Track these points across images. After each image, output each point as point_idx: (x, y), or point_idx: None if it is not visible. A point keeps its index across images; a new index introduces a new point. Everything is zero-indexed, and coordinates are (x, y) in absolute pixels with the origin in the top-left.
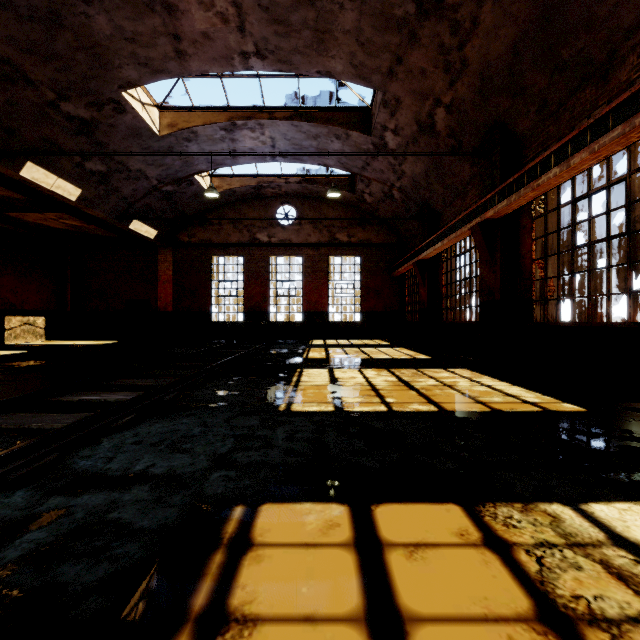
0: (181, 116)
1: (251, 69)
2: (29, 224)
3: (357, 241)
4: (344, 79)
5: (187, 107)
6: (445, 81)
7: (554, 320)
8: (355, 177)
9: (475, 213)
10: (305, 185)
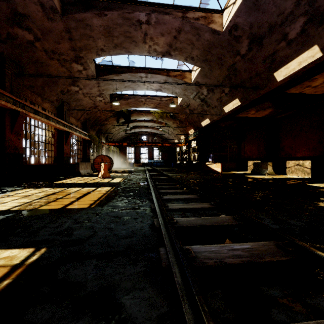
0: None
1: None
2: None
3: None
4: None
5: None
6: None
7: None
8: None
9: None
10: None
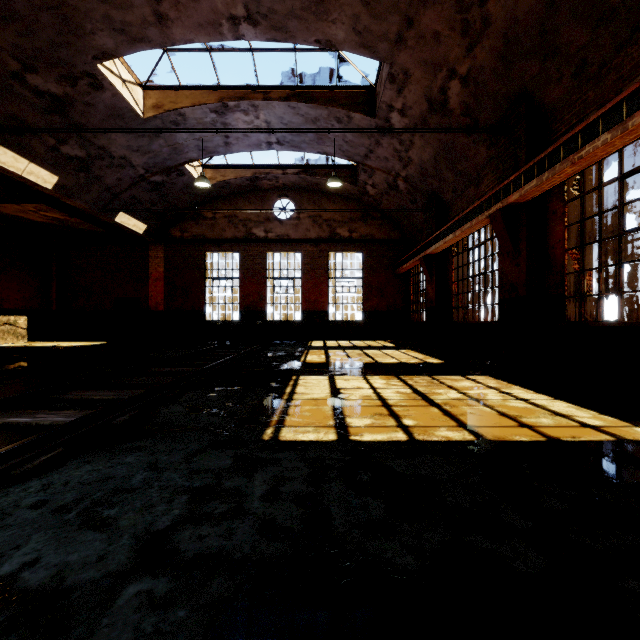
0: (167, 96)
1: (242, 38)
2: (8, 217)
3: (359, 236)
4: (346, 49)
5: (174, 86)
6: (462, 46)
7: (590, 319)
8: (357, 168)
9: (495, 198)
10: (304, 176)
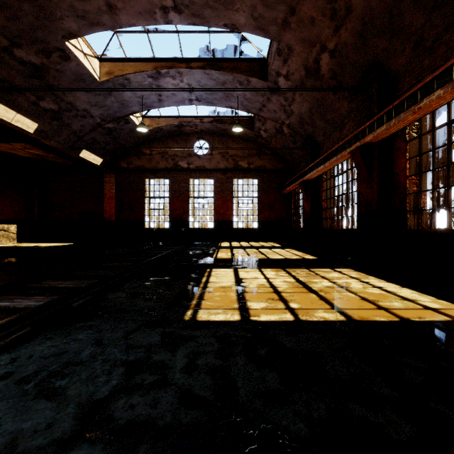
0: (117, 66)
1: (170, 23)
2: (2, 153)
3: (255, 167)
4: (246, 31)
5: (121, 59)
6: (331, 28)
7: (425, 227)
8: (253, 118)
9: (354, 139)
10: (215, 124)
